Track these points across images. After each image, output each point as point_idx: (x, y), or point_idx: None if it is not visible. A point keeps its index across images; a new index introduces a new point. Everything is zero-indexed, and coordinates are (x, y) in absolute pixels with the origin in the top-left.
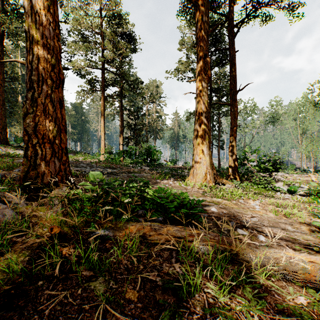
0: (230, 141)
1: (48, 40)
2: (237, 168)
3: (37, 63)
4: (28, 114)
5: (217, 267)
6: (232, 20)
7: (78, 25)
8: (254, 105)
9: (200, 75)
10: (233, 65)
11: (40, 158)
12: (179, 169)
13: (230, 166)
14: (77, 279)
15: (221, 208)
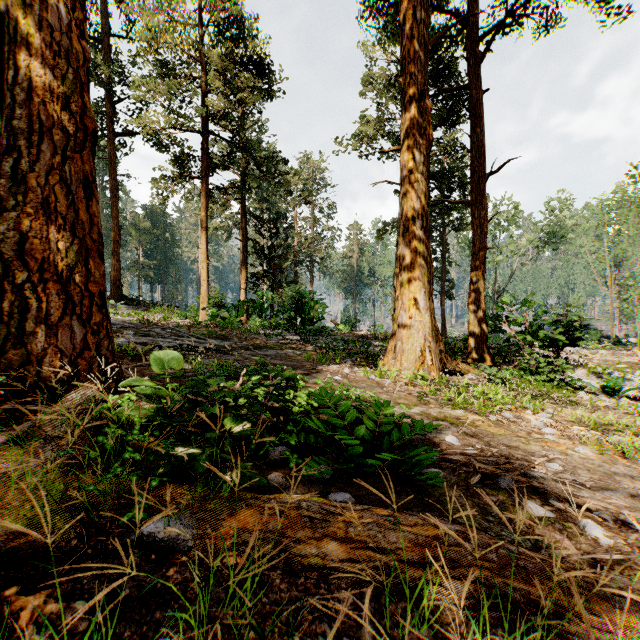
0: (472, 281)
1: (55, 35)
2: (486, 339)
3: (29, 88)
4: (4, 211)
5: None
6: (477, 24)
7: (153, 39)
8: (516, 208)
9: (411, 136)
10: (479, 120)
11: (34, 319)
12: (362, 339)
13: (472, 333)
14: None
15: (467, 436)
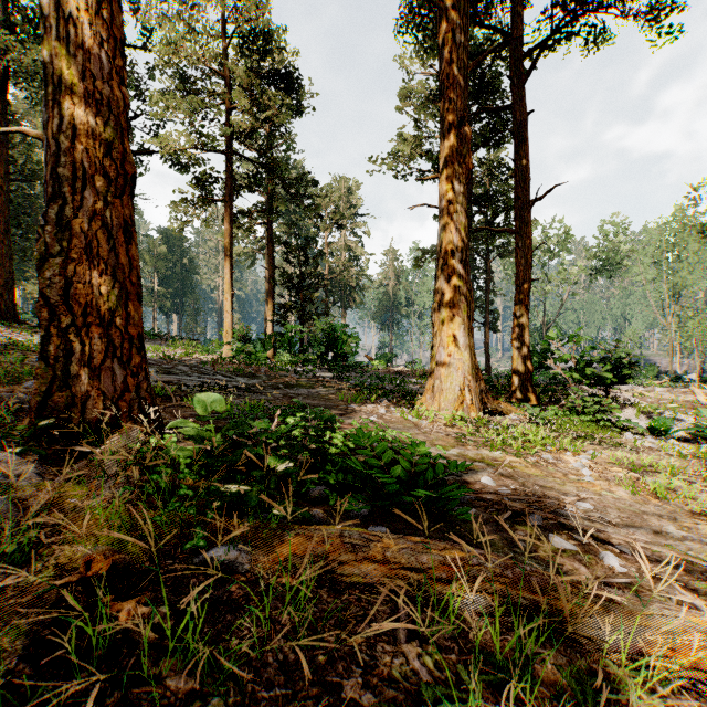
0: (516, 315)
1: (97, 83)
2: (531, 376)
3: (72, 136)
4: (49, 257)
5: (517, 658)
6: (521, 42)
7: (173, 54)
8: (566, 232)
9: (450, 165)
10: (523, 143)
11: (78, 362)
12: (399, 376)
13: (516, 371)
14: (152, 703)
15: (503, 477)
